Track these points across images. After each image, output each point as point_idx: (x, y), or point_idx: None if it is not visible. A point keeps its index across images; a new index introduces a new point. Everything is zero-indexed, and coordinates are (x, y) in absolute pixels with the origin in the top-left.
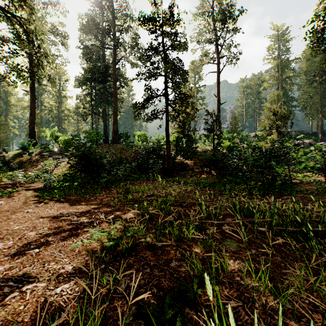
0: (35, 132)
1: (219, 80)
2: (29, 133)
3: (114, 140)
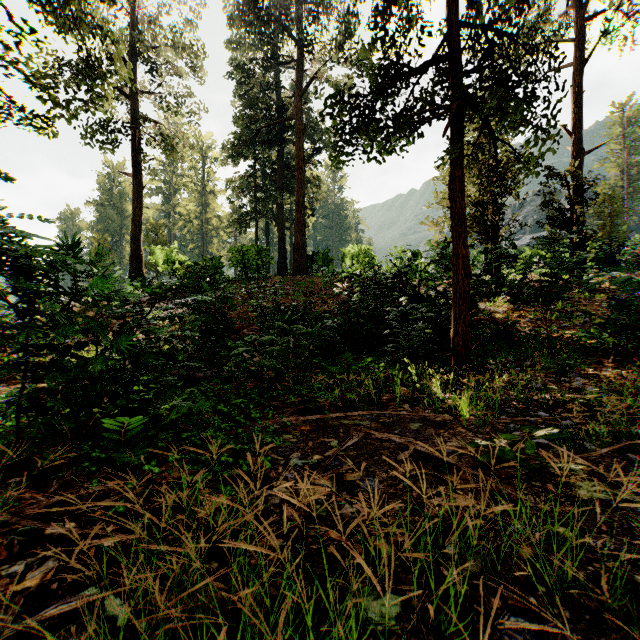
0: (142, 257)
1: (579, 87)
2: (130, 259)
3: (298, 268)
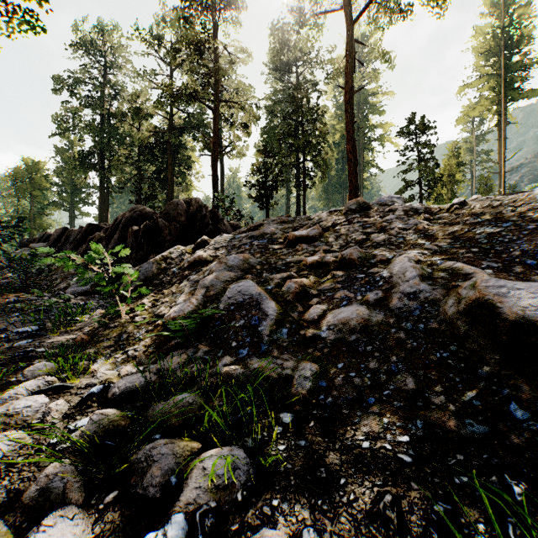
0: None
1: (501, 135)
2: None
3: None
